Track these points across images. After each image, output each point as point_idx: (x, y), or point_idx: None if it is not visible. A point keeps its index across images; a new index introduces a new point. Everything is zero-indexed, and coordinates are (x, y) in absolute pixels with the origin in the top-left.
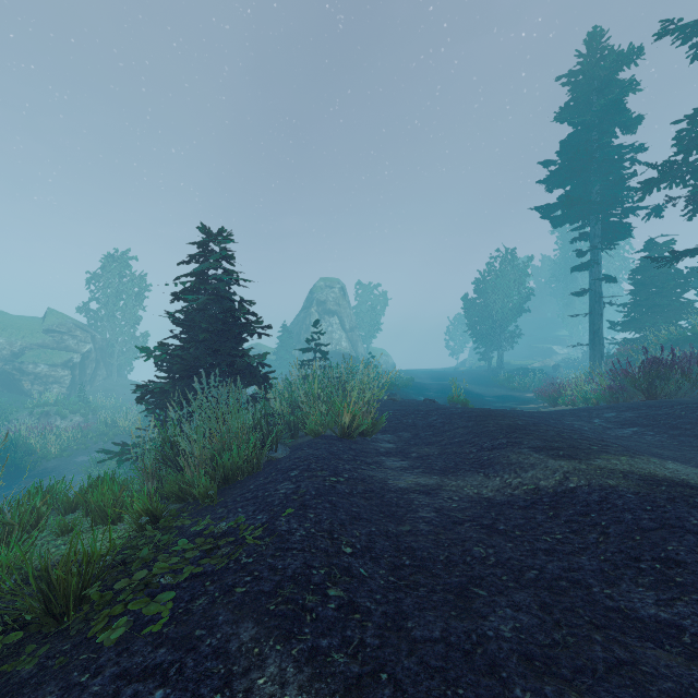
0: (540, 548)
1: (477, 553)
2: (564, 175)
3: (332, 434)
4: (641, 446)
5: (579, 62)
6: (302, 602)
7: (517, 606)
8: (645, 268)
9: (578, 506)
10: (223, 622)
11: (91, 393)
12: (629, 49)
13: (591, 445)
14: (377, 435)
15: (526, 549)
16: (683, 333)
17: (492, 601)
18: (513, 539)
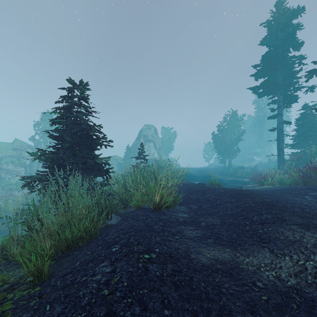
0: None
1: None
2: (264, 71)
3: (148, 207)
4: None
5: (272, 16)
6: None
7: None
8: (303, 118)
9: None
10: None
11: None
12: (297, 8)
13: None
14: (176, 207)
15: None
16: None
17: None
18: None
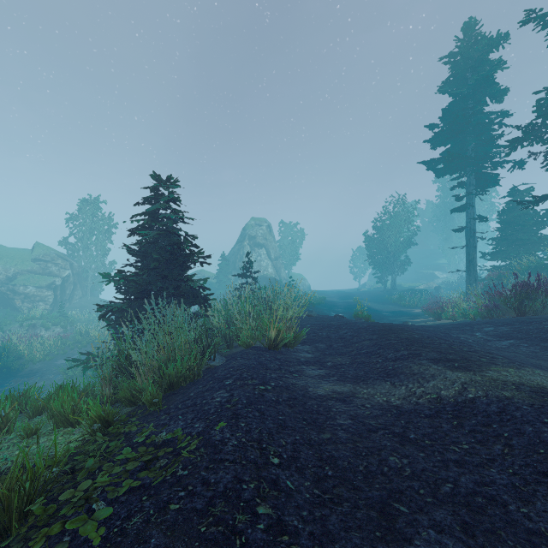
0: (450, 458)
1: (392, 463)
2: (445, 135)
3: (260, 346)
4: (520, 357)
5: (457, 46)
6: (232, 523)
7: (439, 527)
8: (509, 210)
9: (479, 416)
10: (154, 546)
11: (69, 309)
12: (498, 35)
13: (480, 357)
14: (298, 346)
15: (437, 459)
16: (540, 261)
17: (414, 520)
18: (424, 448)
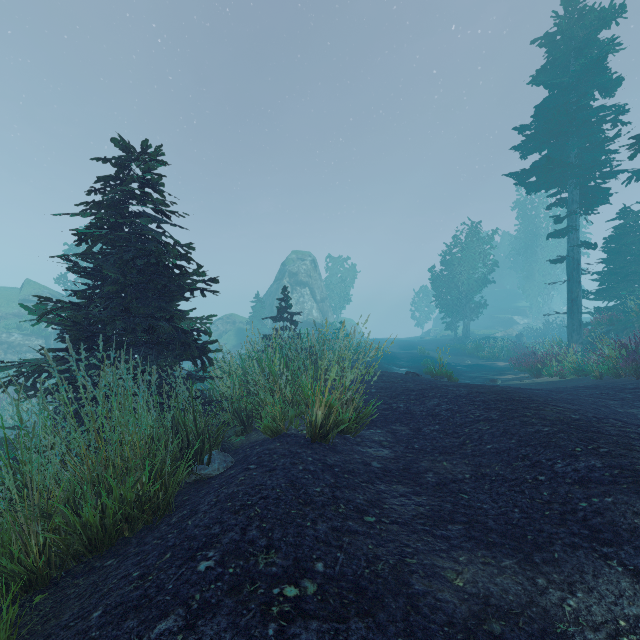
0: None
1: None
2: (540, 139)
3: (297, 432)
4: None
5: (556, 24)
6: None
7: None
8: (619, 236)
9: None
10: None
11: None
12: (610, 7)
13: None
14: (362, 430)
15: None
16: None
17: None
18: None
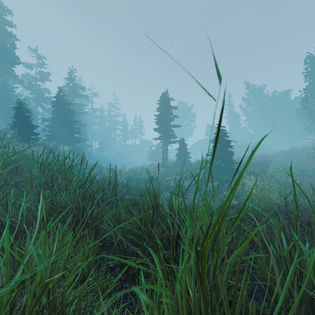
0: None
1: None
2: None
3: None
4: None
5: None
6: None
7: None
8: None
9: None
10: None
11: None
12: None
13: None
14: None
15: None
16: None
17: None
18: None
